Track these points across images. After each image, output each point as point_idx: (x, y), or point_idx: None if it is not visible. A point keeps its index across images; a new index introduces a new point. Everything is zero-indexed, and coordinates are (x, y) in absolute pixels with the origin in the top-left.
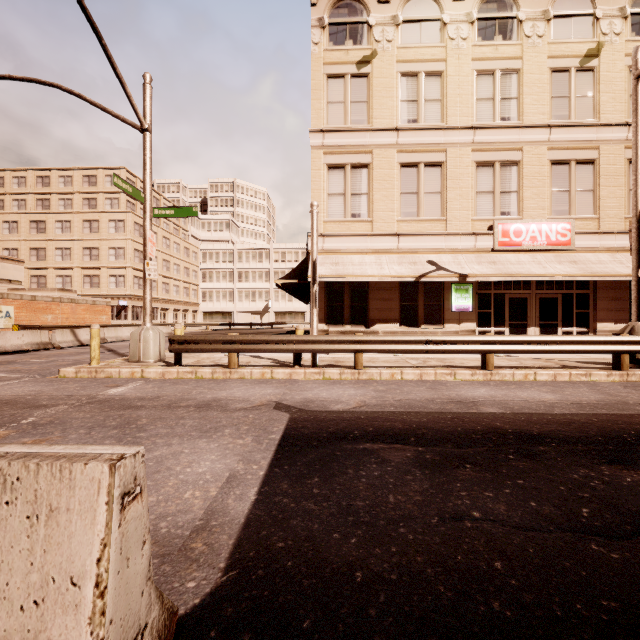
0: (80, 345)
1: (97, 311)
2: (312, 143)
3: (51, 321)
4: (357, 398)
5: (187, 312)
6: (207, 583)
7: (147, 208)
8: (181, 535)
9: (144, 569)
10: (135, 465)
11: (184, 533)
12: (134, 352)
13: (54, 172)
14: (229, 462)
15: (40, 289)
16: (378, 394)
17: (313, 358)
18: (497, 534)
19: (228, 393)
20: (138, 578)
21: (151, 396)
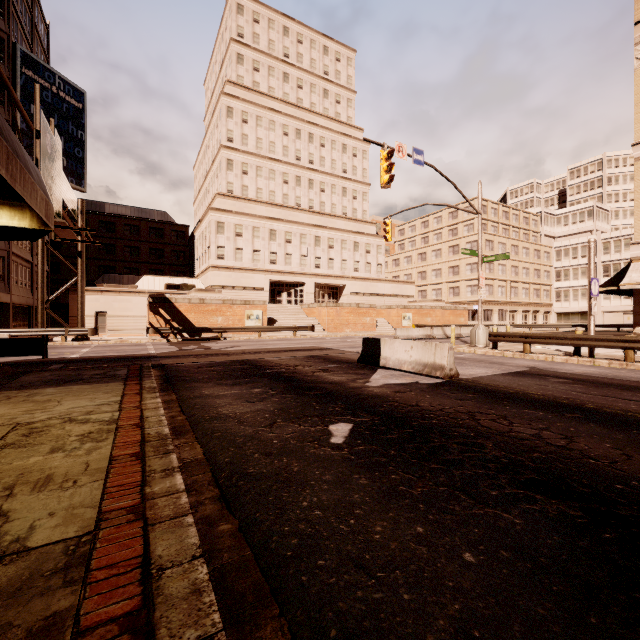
0: (446, 337)
1: (457, 314)
2: (635, 155)
3: (430, 322)
4: (586, 371)
5: (537, 313)
6: (467, 377)
7: (479, 258)
8: (465, 374)
9: (453, 361)
10: (451, 345)
11: (466, 374)
12: (472, 341)
13: (430, 216)
14: (487, 371)
15: (424, 301)
16: (608, 372)
17: (589, 351)
18: (547, 387)
19: (511, 361)
20: (452, 361)
21: (473, 358)
